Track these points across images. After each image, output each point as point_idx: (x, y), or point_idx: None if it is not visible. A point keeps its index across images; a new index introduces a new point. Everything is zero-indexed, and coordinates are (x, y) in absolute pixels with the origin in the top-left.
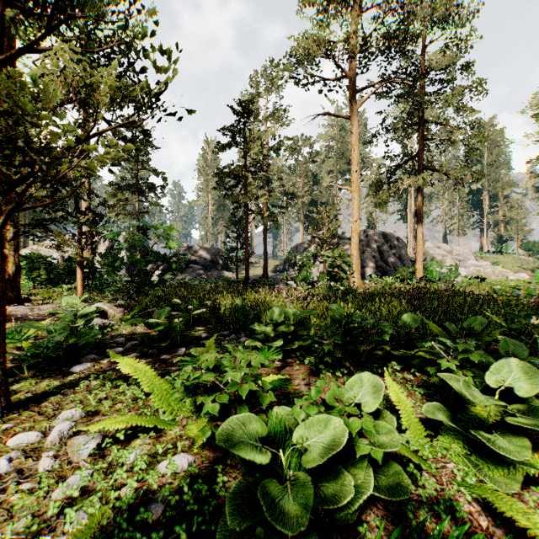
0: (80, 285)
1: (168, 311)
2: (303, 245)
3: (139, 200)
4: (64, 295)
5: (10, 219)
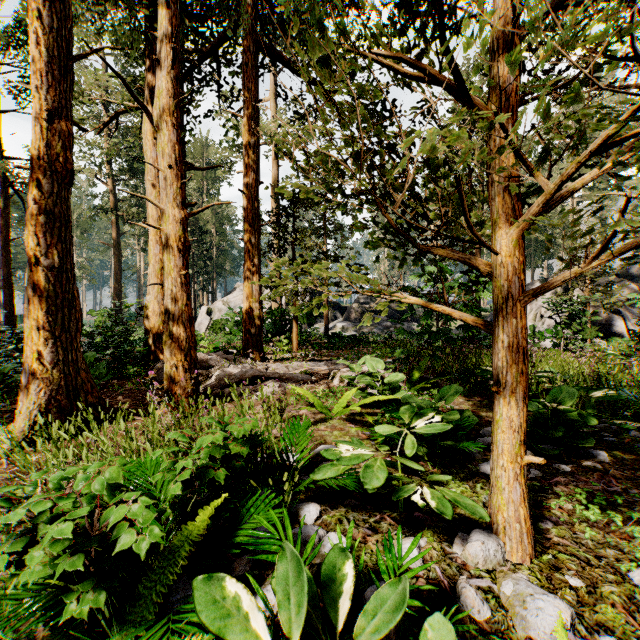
0: (295, 339)
1: (572, 392)
2: (530, 287)
3: (326, 243)
4: (282, 350)
5: (255, 271)
